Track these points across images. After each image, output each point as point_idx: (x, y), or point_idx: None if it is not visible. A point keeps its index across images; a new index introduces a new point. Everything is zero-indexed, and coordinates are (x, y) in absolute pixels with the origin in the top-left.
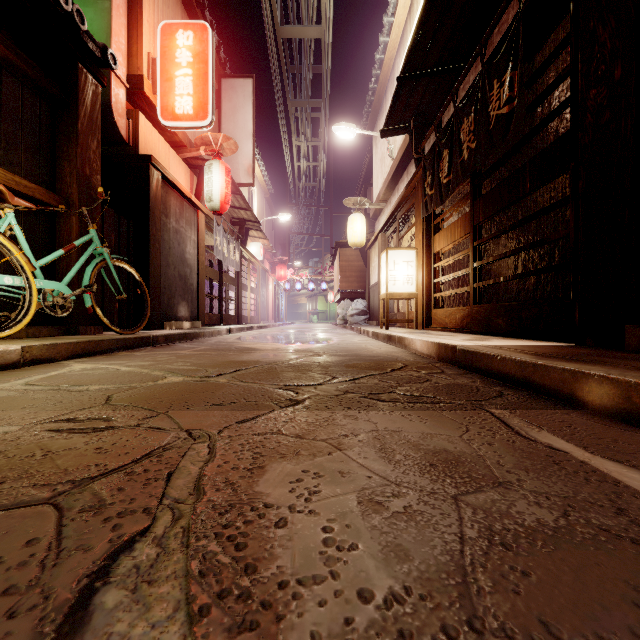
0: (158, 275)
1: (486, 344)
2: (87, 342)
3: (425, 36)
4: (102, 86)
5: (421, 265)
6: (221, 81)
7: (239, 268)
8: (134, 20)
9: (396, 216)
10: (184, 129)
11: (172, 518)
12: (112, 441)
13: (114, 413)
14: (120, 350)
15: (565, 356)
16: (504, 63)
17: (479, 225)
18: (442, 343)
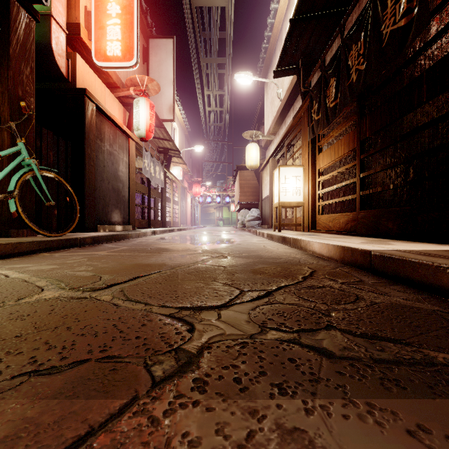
0: (93, 187)
1: (401, 249)
2: (2, 245)
3: None
4: (36, 21)
5: (307, 179)
6: (149, 41)
7: (163, 185)
8: None
9: (284, 143)
10: (114, 69)
11: None
12: None
13: None
14: (43, 251)
15: None
16: None
17: (364, 141)
18: (348, 247)
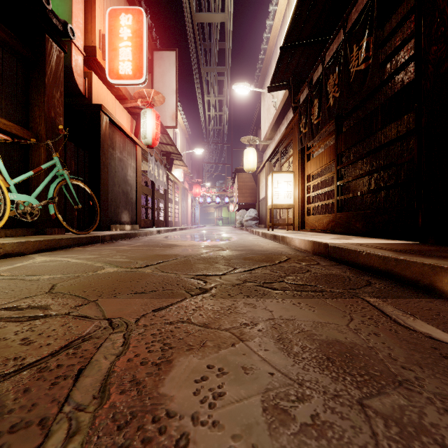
0: (106, 191)
1: (350, 242)
2: (49, 240)
3: (301, 15)
4: (64, 52)
5: (297, 184)
6: (153, 53)
7: (166, 187)
8: (89, 6)
9: (278, 149)
10: (125, 85)
11: (66, 434)
12: (40, 330)
13: (52, 301)
14: (76, 246)
15: (419, 252)
16: (362, 31)
17: (341, 154)
18: (316, 241)
